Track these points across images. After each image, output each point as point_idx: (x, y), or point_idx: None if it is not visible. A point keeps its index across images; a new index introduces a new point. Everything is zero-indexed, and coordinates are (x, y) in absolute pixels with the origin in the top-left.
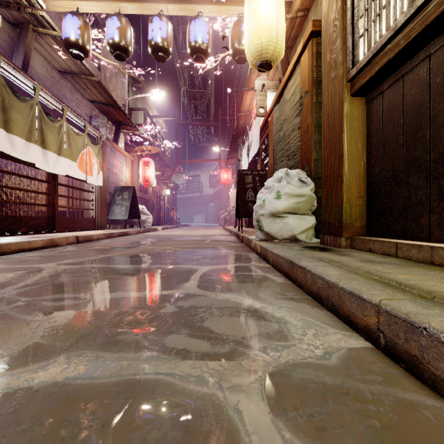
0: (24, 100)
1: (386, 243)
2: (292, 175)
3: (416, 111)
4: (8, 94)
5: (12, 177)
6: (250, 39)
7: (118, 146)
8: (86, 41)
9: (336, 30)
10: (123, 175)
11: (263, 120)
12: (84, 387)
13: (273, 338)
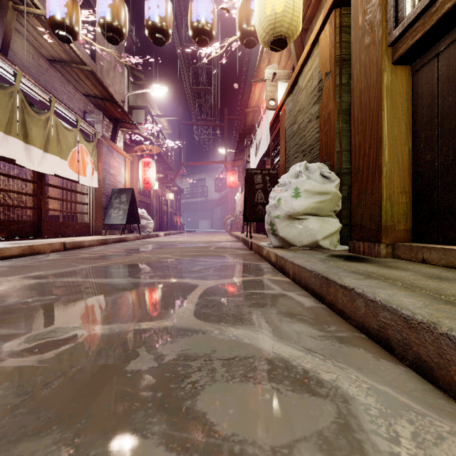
0: (2, 86)
1: (452, 252)
2: (312, 169)
3: None
4: None
5: (1, 179)
6: (261, 10)
7: (116, 145)
8: (74, 21)
9: None
10: (121, 176)
11: (274, 114)
12: None
13: (337, 453)
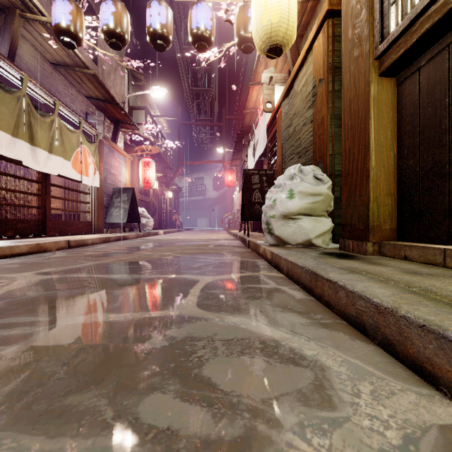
0: (10, 91)
1: (429, 250)
2: (306, 171)
3: None
4: None
5: (5, 179)
6: (258, 20)
7: (117, 146)
8: (78, 28)
9: None
10: (122, 176)
11: (271, 116)
12: None
13: (311, 403)
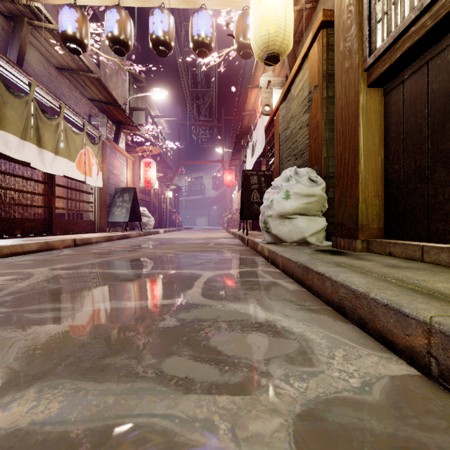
0: (19, 96)
1: (410, 246)
2: (301, 173)
3: (444, 100)
4: (1, 90)
5: (9, 179)
6: (256, 30)
7: (119, 146)
8: (84, 34)
9: (350, 16)
10: (123, 176)
11: (269, 118)
12: (53, 438)
13: (295, 362)
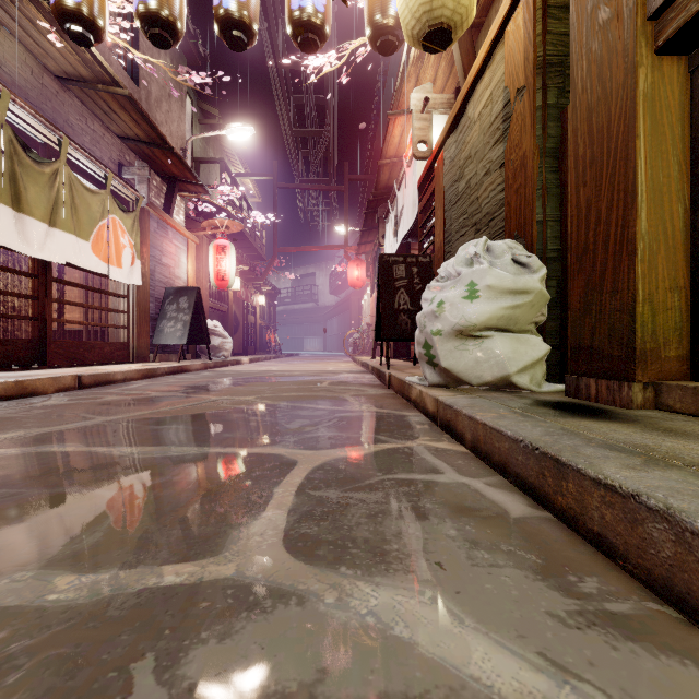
0: None
1: None
2: (498, 250)
3: None
4: None
5: None
6: None
7: (172, 219)
8: (96, 8)
9: None
10: (181, 268)
11: (425, 167)
12: None
13: None
